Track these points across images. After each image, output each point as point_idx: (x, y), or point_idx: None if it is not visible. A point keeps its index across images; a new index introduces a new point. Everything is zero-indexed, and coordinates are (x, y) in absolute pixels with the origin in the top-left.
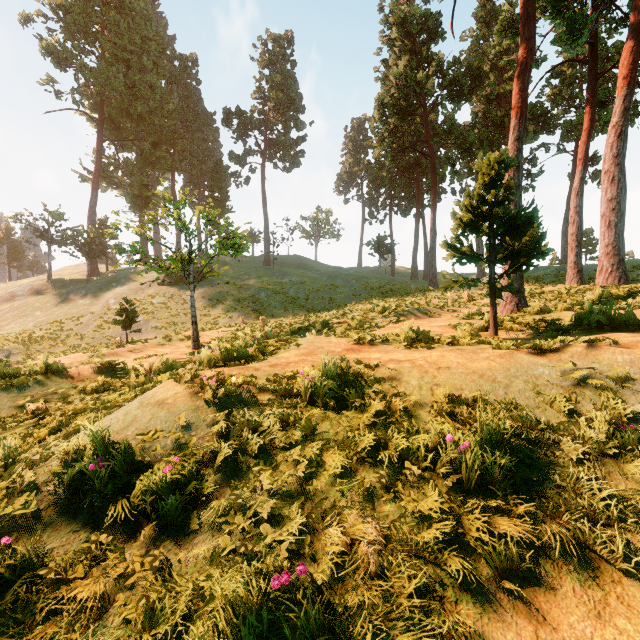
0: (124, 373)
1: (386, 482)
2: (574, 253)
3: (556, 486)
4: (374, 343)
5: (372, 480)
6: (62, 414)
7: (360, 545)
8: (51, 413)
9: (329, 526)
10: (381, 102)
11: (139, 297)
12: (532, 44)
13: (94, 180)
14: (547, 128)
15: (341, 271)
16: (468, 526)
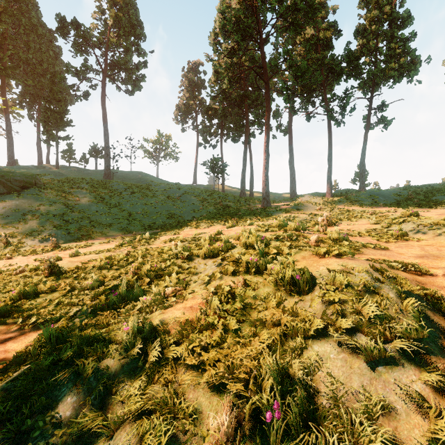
0: None
1: None
2: None
3: None
4: None
5: None
6: None
7: None
8: None
9: None
10: (222, 14)
11: None
12: None
13: None
14: (355, 74)
15: (180, 187)
16: None
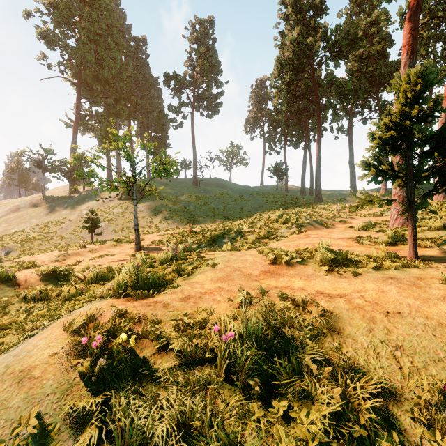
0: (66, 279)
1: None
2: None
3: None
4: (290, 263)
5: None
6: None
7: None
8: None
9: None
10: (279, 62)
11: (104, 208)
12: None
13: (74, 126)
14: None
15: (249, 189)
16: None
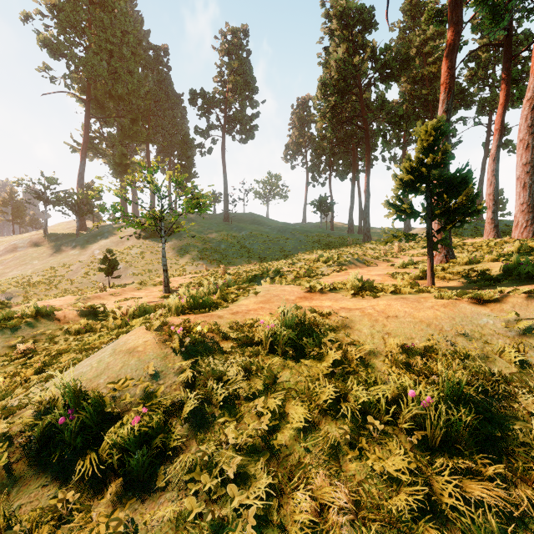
0: (104, 316)
1: (350, 438)
2: (491, 210)
3: (519, 442)
4: (324, 291)
5: (335, 434)
6: (48, 354)
7: (330, 512)
8: (39, 353)
9: (296, 487)
10: (323, 83)
11: (119, 248)
12: (459, 27)
13: (82, 151)
14: (465, 104)
15: (289, 226)
16: (439, 490)
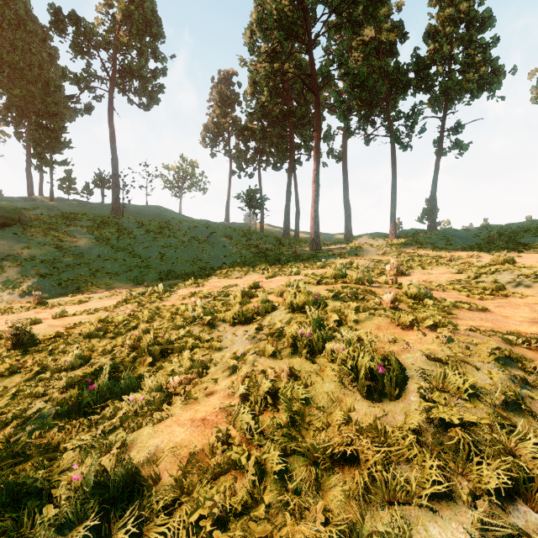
0: None
1: None
2: None
3: None
4: None
5: None
6: None
7: None
8: None
9: None
10: (260, 5)
11: None
12: None
13: None
14: (424, 87)
15: (207, 225)
16: None
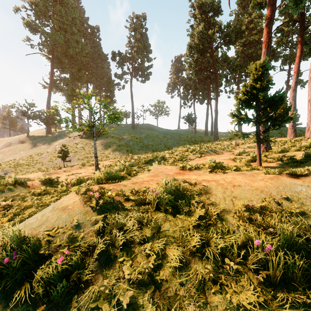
0: (56, 184)
1: (213, 275)
2: (292, 121)
3: None
4: (191, 169)
5: (201, 271)
6: (19, 208)
7: None
8: (14, 207)
9: None
10: (190, 46)
11: (70, 144)
12: (274, 7)
13: (49, 87)
14: (274, 58)
15: (170, 131)
16: None
